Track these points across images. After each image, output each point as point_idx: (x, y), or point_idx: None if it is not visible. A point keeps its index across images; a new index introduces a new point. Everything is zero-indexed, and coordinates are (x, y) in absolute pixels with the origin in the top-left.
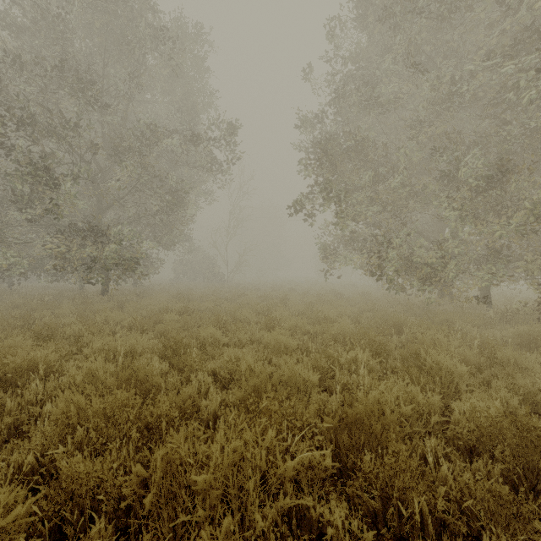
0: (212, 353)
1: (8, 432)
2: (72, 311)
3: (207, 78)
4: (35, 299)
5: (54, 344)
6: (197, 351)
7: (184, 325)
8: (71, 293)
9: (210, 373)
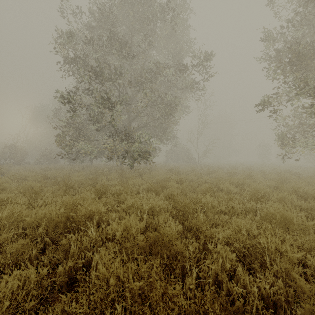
0: (212, 218)
1: (70, 272)
2: (116, 177)
3: (189, 31)
4: (100, 170)
5: (105, 198)
6: (202, 216)
7: (182, 191)
8: (116, 167)
9: (221, 241)
